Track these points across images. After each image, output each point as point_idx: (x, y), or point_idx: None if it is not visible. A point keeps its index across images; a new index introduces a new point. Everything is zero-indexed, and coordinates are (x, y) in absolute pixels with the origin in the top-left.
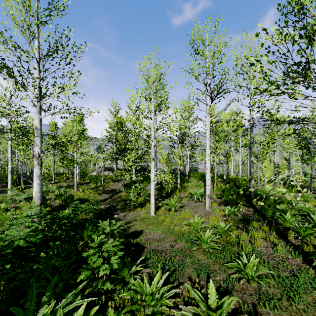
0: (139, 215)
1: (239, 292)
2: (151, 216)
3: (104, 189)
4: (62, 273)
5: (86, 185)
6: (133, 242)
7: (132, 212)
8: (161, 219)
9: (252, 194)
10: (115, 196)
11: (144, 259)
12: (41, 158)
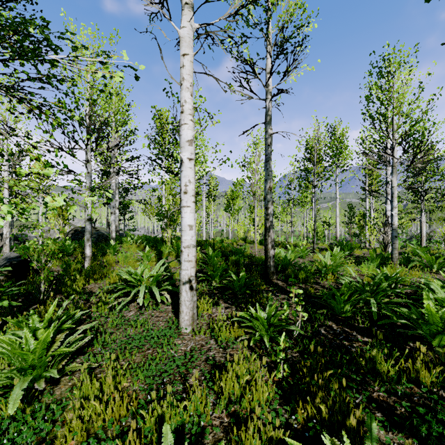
0: None
1: None
2: None
3: None
4: None
5: None
6: None
7: None
8: None
9: (271, 262)
10: None
11: None
12: None
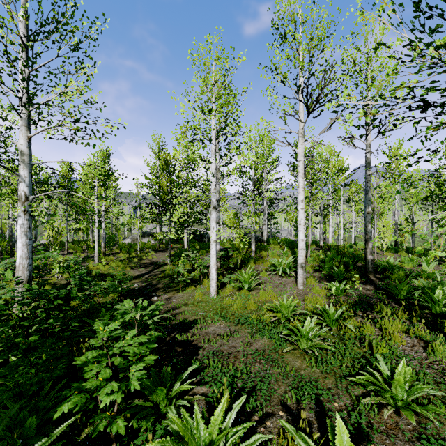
0: (192, 296)
1: (383, 433)
2: (211, 298)
3: (141, 261)
4: (39, 396)
5: (114, 256)
6: (179, 339)
7: (181, 292)
8: (227, 303)
9: (369, 264)
10: (156, 270)
11: (198, 369)
12: (31, 203)
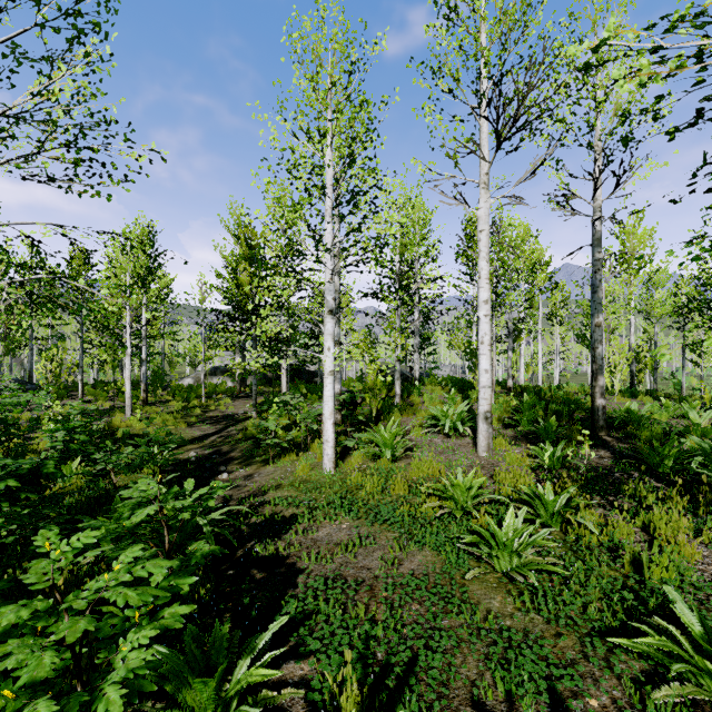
0: (291, 472)
1: None
2: (326, 475)
3: (207, 414)
4: None
5: (161, 406)
6: (261, 554)
7: (272, 465)
8: (354, 483)
9: (600, 414)
10: (231, 428)
11: (294, 619)
12: None
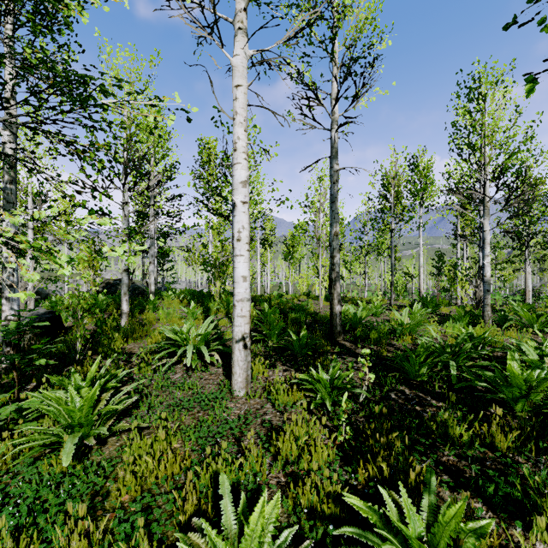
0: None
1: None
2: None
3: None
4: None
5: None
6: None
7: None
8: None
9: (338, 320)
10: None
11: None
12: None
